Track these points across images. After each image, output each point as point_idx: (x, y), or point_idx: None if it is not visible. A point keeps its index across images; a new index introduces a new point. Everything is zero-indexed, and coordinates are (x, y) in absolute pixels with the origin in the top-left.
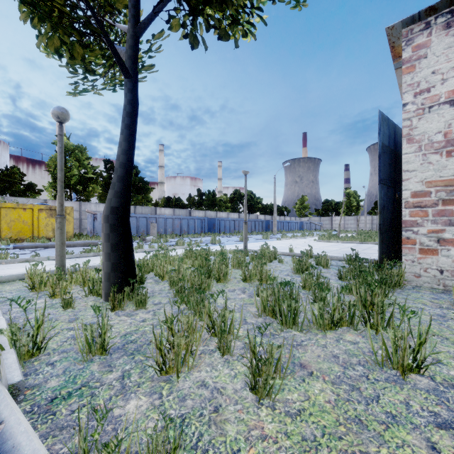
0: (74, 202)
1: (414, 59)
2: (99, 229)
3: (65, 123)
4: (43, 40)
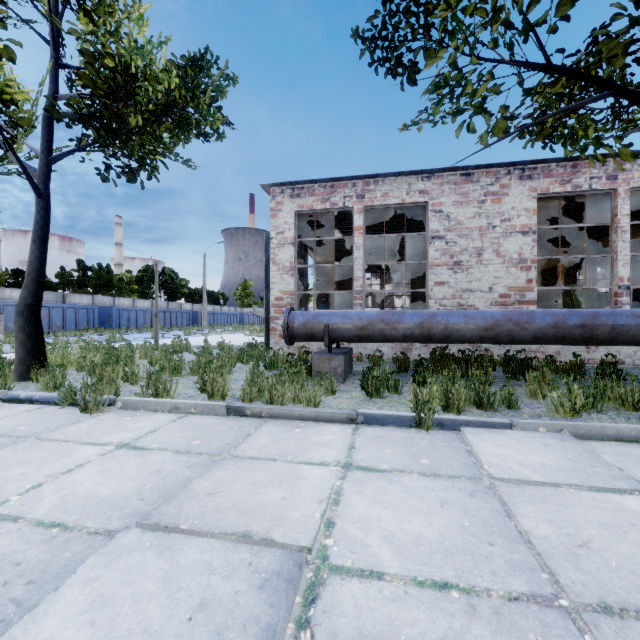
0: None
1: (276, 210)
2: None
3: None
4: None
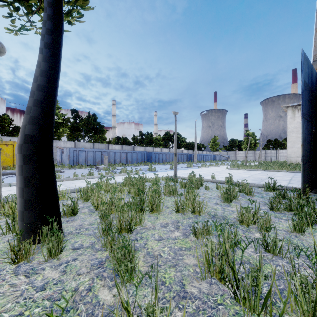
0: None
1: None
2: (65, 160)
3: (1, 56)
4: None
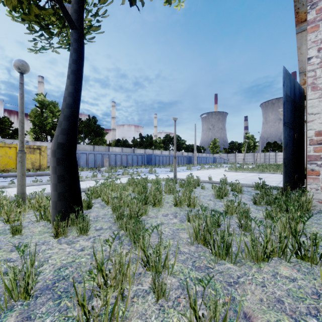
0: (48, 143)
1: (318, 20)
2: None
3: (26, 73)
4: (4, 1)
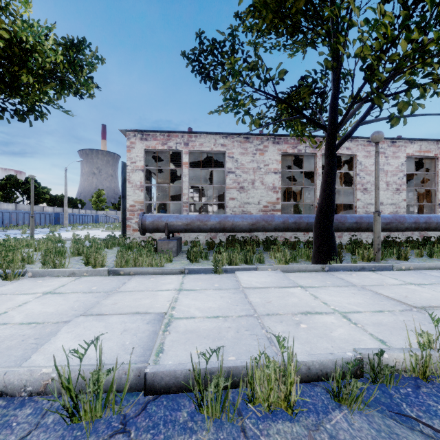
0: None
1: (131, 147)
2: None
3: None
4: None
